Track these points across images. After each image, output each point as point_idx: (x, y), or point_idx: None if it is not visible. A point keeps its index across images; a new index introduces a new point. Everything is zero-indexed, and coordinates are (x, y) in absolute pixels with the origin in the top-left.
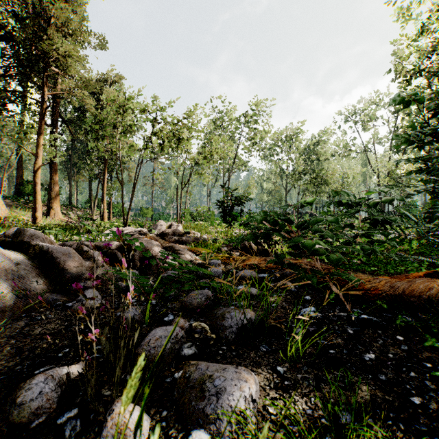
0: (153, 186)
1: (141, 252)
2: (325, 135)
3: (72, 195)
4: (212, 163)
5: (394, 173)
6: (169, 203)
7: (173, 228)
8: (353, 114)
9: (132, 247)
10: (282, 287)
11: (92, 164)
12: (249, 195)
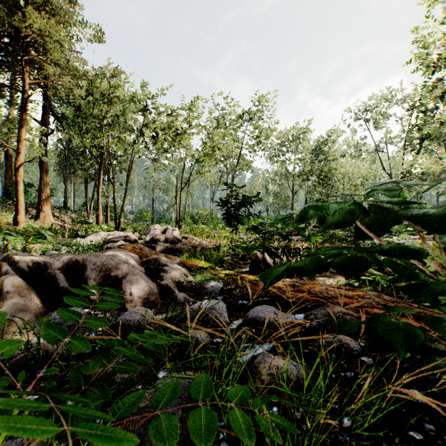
0: (154, 188)
1: (99, 273)
2: (333, 135)
3: (69, 198)
4: (214, 161)
5: (414, 173)
6: (170, 206)
7: (168, 232)
8: (364, 111)
9: (85, 264)
10: (340, 350)
11: (88, 164)
12: (258, 193)
